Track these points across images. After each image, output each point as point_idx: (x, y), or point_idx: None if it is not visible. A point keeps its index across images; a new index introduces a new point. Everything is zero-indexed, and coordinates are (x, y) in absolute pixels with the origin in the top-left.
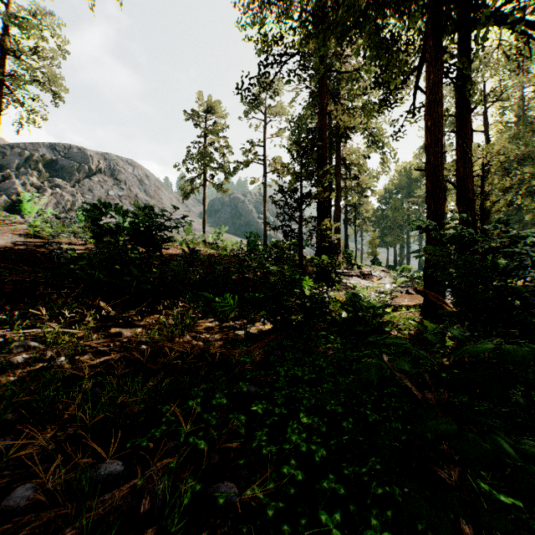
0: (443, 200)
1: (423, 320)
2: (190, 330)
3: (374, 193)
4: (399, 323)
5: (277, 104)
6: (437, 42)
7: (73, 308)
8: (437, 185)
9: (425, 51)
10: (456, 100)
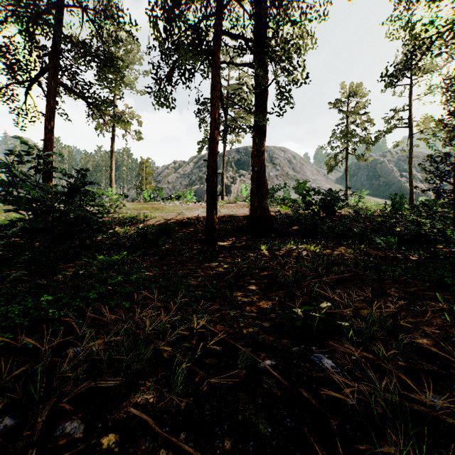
0: None
1: None
2: None
3: None
4: None
5: (426, 63)
6: None
7: (304, 241)
8: None
9: None
10: None
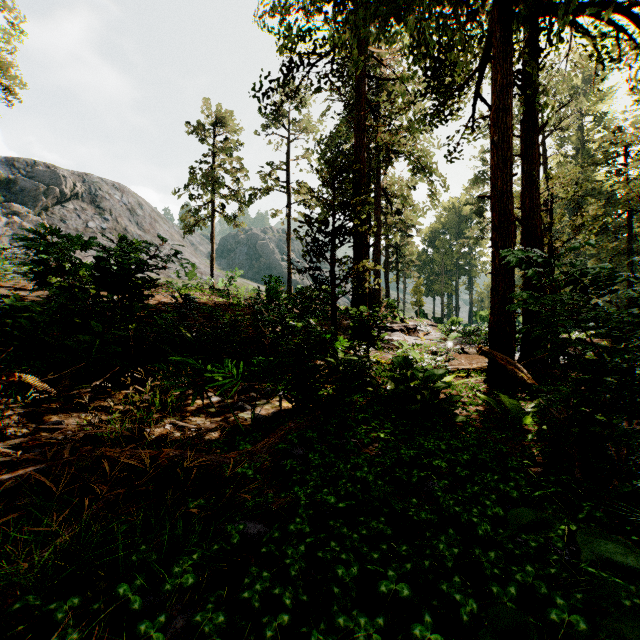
0: (513, 235)
1: (501, 395)
2: (172, 414)
3: (420, 232)
4: (461, 394)
5: (305, 120)
6: (506, 34)
7: None
8: (506, 216)
9: (489, 48)
10: (522, 115)
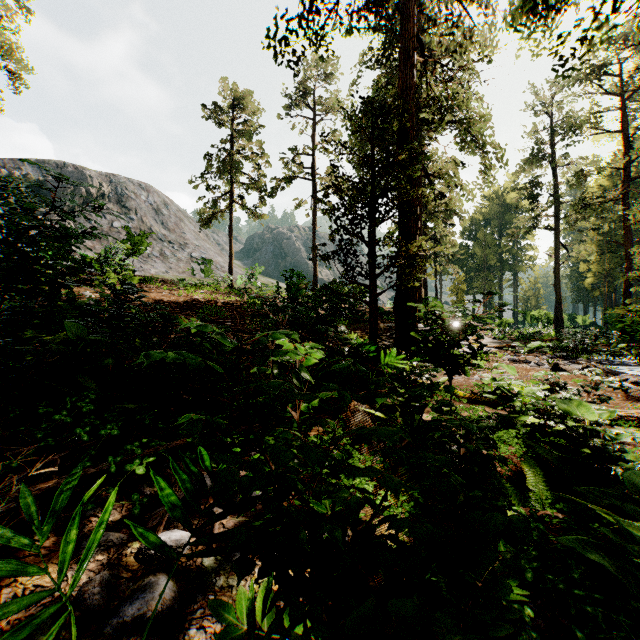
0: None
1: None
2: None
3: (464, 220)
4: None
5: (332, 98)
6: None
7: None
8: None
9: None
10: None
